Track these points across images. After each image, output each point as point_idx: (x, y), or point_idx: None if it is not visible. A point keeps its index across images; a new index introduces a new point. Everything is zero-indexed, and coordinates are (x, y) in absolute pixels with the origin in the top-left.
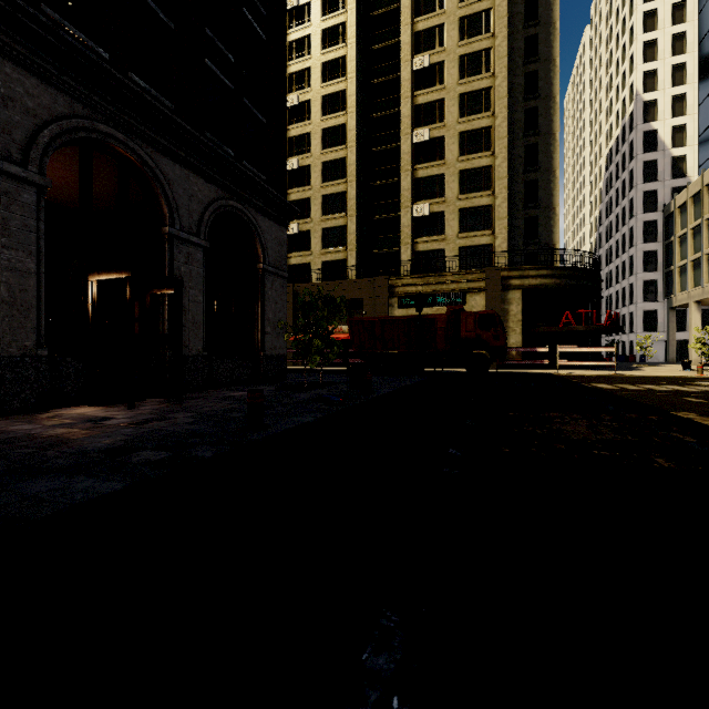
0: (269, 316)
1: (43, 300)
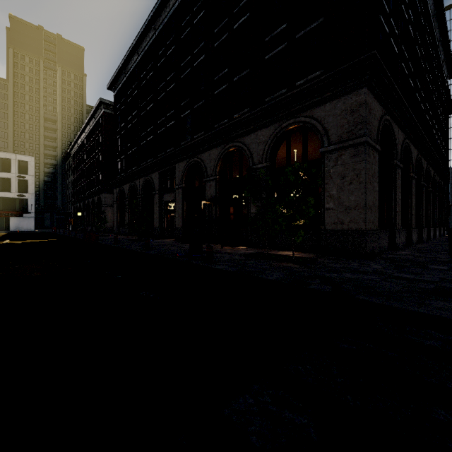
0: (332, 192)
1: (217, 212)
